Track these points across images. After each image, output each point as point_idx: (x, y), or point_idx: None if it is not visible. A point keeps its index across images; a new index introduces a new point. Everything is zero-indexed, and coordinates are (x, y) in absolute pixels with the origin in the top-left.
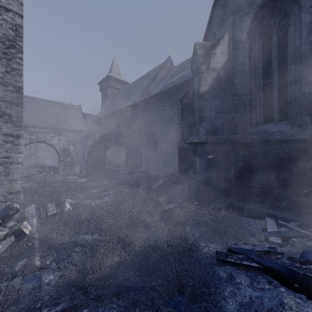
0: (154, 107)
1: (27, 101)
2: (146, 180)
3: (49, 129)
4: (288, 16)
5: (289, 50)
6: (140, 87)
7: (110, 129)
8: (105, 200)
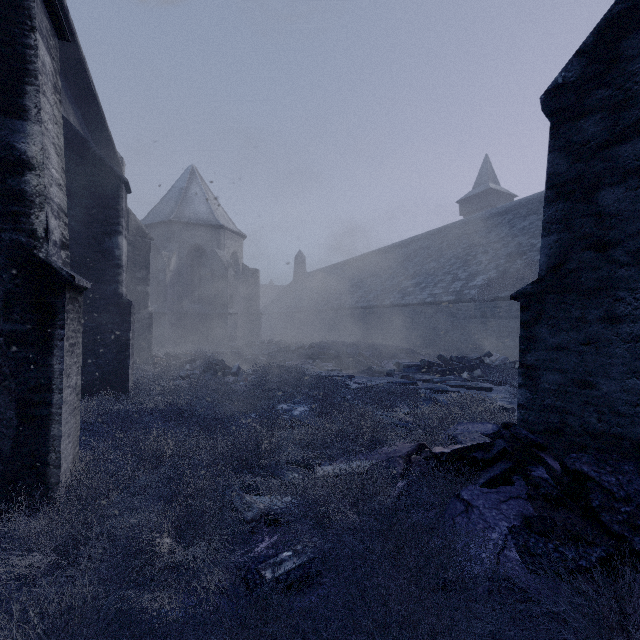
0: None
1: None
2: None
3: None
4: (202, 256)
5: (203, 272)
6: None
7: None
8: None
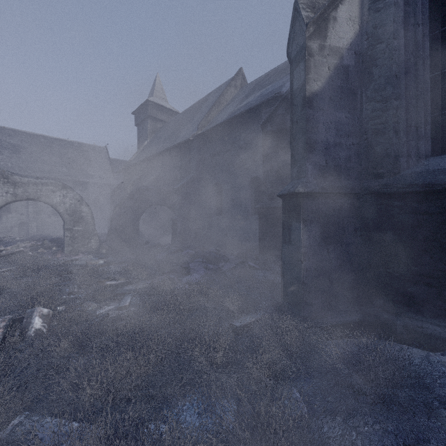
0: (217, 144)
1: (24, 139)
2: (204, 262)
3: (48, 179)
4: None
5: None
6: (196, 115)
7: (149, 180)
8: (125, 303)
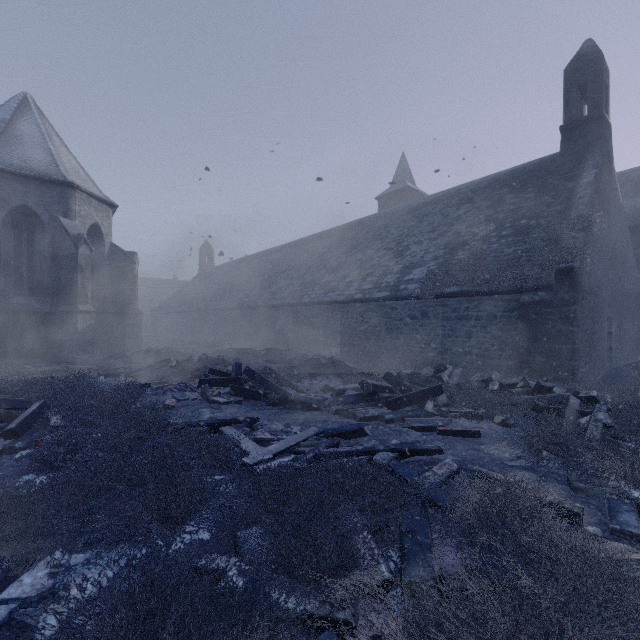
0: None
1: None
2: None
3: None
4: (36, 226)
5: (37, 250)
6: None
7: None
8: None
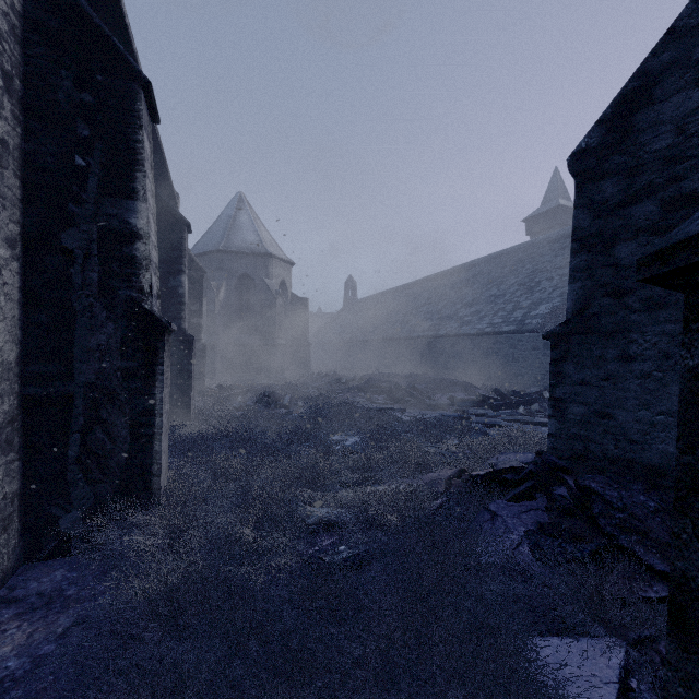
0: None
1: None
2: None
3: None
4: (251, 286)
5: (251, 302)
6: None
7: None
8: None
